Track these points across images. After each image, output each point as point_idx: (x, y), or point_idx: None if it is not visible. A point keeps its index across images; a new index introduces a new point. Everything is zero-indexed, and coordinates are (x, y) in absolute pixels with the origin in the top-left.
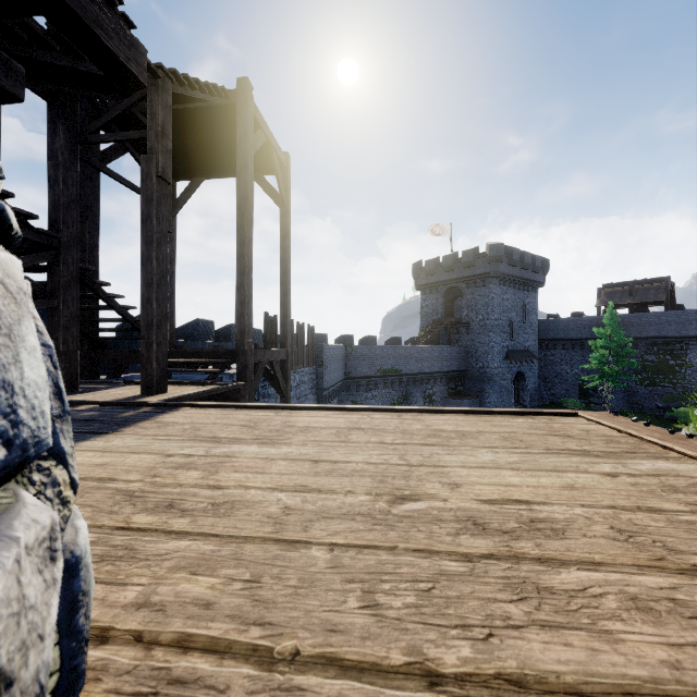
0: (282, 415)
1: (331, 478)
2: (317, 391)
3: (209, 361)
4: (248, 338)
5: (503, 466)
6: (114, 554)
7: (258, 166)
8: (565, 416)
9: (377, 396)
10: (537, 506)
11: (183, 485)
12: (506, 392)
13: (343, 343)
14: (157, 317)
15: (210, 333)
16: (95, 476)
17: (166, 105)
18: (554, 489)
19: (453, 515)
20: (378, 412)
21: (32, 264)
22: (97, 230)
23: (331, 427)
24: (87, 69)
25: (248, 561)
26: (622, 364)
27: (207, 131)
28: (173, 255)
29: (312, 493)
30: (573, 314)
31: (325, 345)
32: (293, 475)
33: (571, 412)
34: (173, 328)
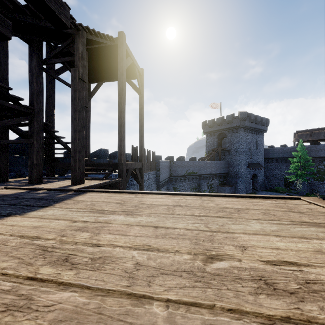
0: (138, 197)
1: (165, 240)
2: (156, 182)
3: (105, 168)
4: (123, 157)
5: (269, 233)
6: (17, 304)
7: (128, 75)
8: (293, 199)
9: (185, 185)
10: (304, 268)
11: (77, 243)
12: (248, 183)
13: (169, 160)
14: (79, 147)
15: (107, 155)
16: (31, 234)
17: (83, 43)
18: (310, 253)
19: (248, 274)
20: (189, 195)
21: (20, 121)
22: (53, 106)
23: (164, 204)
24: (44, 25)
25: (107, 316)
26: (307, 170)
27: (104, 58)
28: (89, 118)
29: (153, 252)
30: (281, 145)
31: (160, 161)
32: (142, 237)
33: (296, 197)
34: (89, 152)
